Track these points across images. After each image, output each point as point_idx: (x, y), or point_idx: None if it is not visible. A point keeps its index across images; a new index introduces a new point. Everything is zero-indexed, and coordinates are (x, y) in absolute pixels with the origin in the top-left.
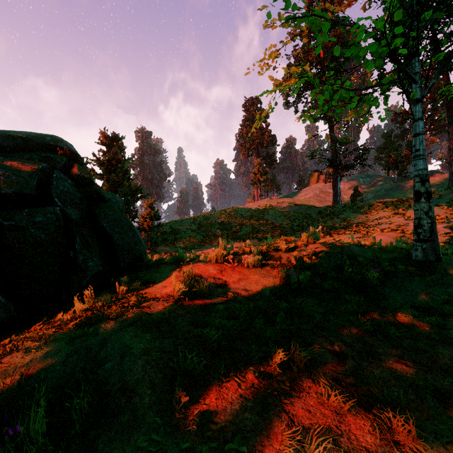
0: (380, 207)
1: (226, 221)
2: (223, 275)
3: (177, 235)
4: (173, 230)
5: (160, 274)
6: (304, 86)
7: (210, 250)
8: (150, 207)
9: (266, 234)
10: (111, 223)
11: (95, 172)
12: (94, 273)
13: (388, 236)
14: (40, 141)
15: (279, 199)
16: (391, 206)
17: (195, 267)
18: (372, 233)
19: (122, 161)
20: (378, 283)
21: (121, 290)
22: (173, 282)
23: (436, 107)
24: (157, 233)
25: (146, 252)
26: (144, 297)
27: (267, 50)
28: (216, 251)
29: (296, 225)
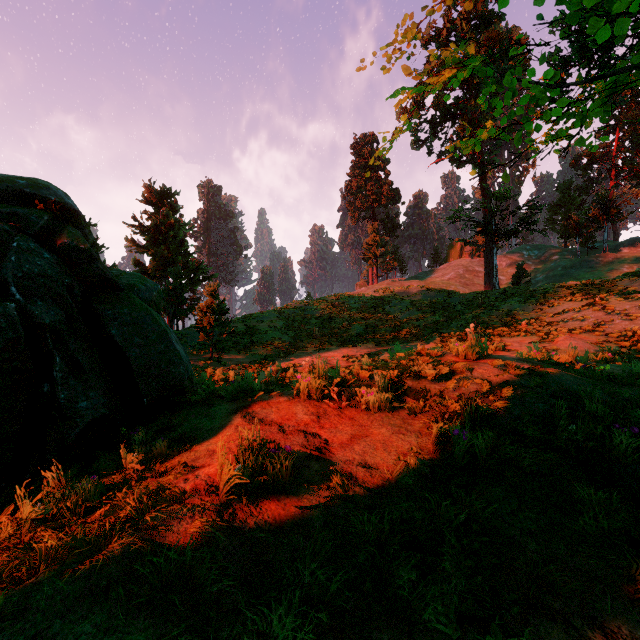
0: (561, 294)
1: (328, 314)
2: (321, 427)
3: (254, 336)
4: (248, 328)
5: (209, 421)
6: (442, 116)
7: (299, 376)
8: (212, 294)
9: (387, 335)
10: (126, 328)
11: (136, 243)
12: (89, 421)
13: (581, 340)
14: (6, 186)
15: (405, 281)
16: (580, 292)
17: (273, 406)
18: (555, 335)
19: (175, 226)
20: (635, 458)
21: (128, 460)
22: (218, 459)
23: (638, 144)
24: (223, 334)
25: (191, 375)
26: (161, 489)
27: (398, 27)
28: (309, 378)
29: (432, 321)
